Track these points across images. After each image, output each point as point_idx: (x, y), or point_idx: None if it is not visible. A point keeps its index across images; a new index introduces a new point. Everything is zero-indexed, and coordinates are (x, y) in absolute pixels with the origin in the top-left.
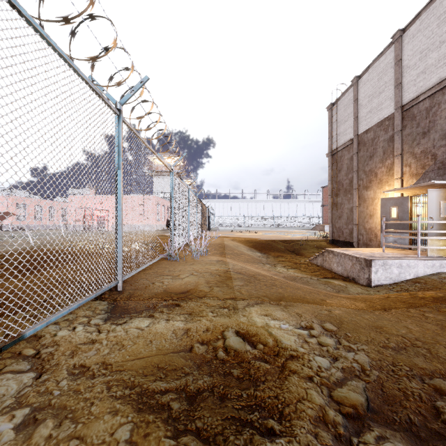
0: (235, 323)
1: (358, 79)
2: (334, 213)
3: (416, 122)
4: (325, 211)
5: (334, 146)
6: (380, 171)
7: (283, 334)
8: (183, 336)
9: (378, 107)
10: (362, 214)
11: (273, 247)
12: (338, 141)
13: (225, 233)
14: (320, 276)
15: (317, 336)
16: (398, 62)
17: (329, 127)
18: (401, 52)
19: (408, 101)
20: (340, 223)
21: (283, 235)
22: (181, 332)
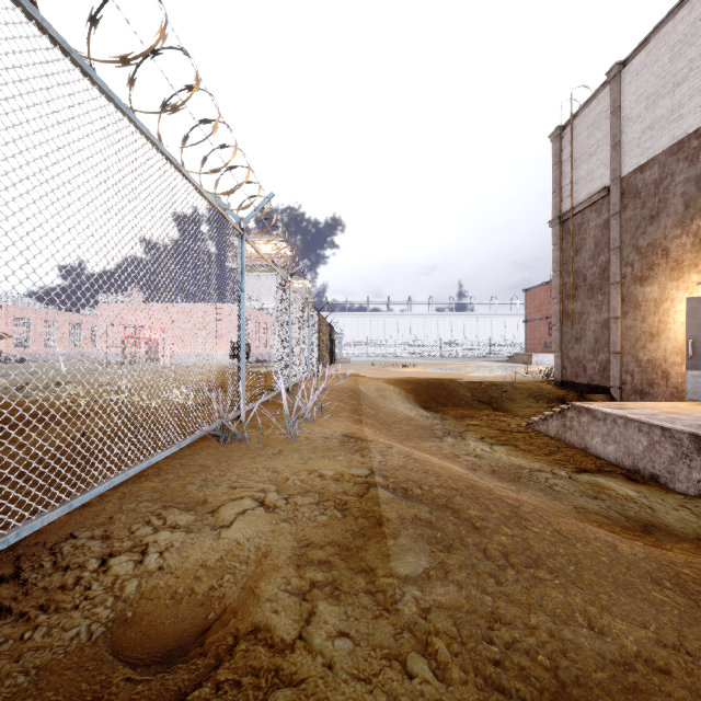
0: None
1: (621, 69)
2: (565, 332)
3: None
4: (529, 330)
5: (566, 206)
6: (678, 245)
7: None
8: None
9: (672, 115)
10: (631, 332)
11: (451, 394)
12: (574, 195)
13: (360, 367)
14: (571, 466)
15: None
16: None
17: (556, 172)
18: None
19: None
20: (579, 350)
21: (464, 371)
22: None
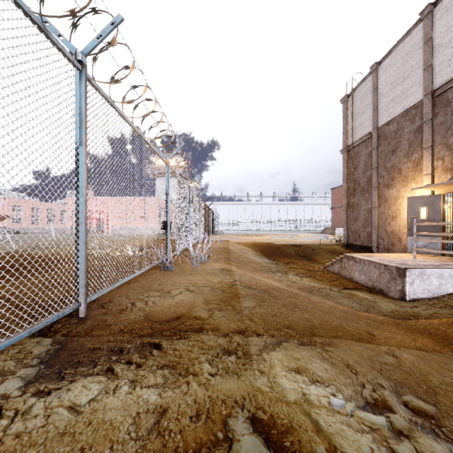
0: (248, 394)
1: (378, 66)
2: (349, 215)
3: (451, 109)
4: (334, 214)
5: (350, 142)
6: (405, 167)
7: (342, 428)
8: (150, 434)
9: (403, 95)
10: (383, 215)
11: (282, 251)
12: (354, 135)
13: (230, 236)
14: (341, 286)
15: (409, 435)
16: (428, 41)
17: (344, 121)
18: (431, 29)
19: (441, 84)
20: (356, 225)
21: (292, 238)
22: (149, 421)
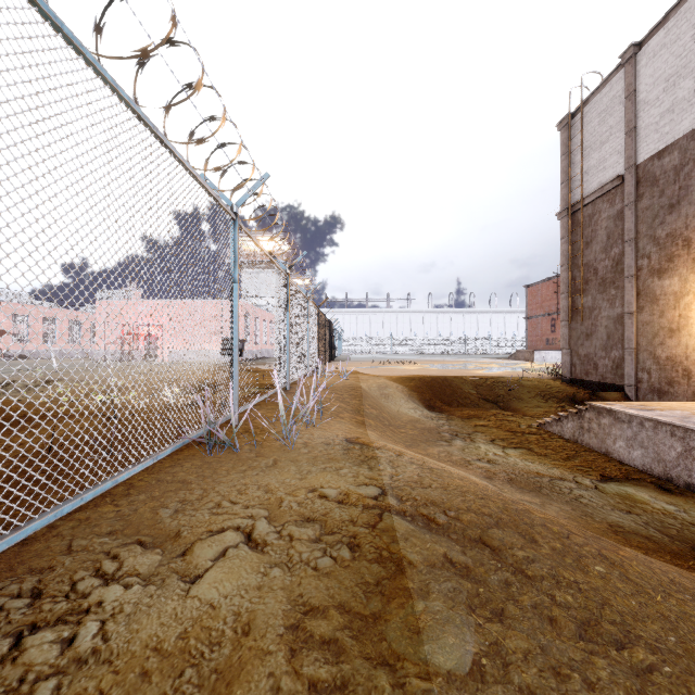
0: None
1: (637, 50)
2: (574, 328)
3: None
4: (531, 327)
5: (575, 197)
6: None
7: None
8: None
9: (694, 96)
10: (648, 327)
11: (455, 393)
12: (584, 185)
13: (361, 364)
14: (594, 473)
15: None
16: None
17: (564, 162)
18: None
19: None
20: (589, 347)
21: (467, 369)
22: None
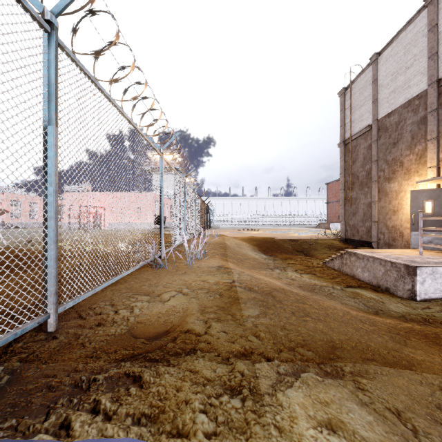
0: None
1: (378, 56)
2: (347, 209)
3: None
4: (329, 208)
5: (347, 135)
6: (408, 160)
7: None
8: None
9: (405, 85)
10: (383, 209)
11: (279, 246)
12: (352, 128)
13: (226, 231)
14: (343, 284)
15: None
16: (433, 28)
17: (342, 115)
18: (436, 16)
19: None
20: (354, 220)
21: (288, 233)
22: None
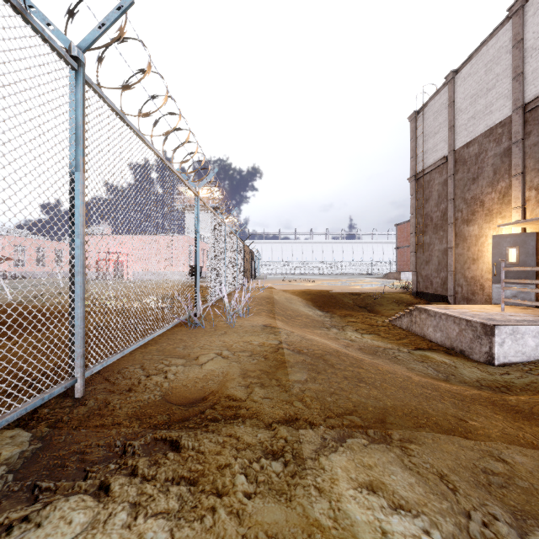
0: (301, 533)
1: (455, 75)
2: (419, 257)
3: None
4: (399, 255)
5: (420, 168)
6: (489, 198)
7: None
8: None
9: (486, 110)
10: (461, 257)
11: (338, 301)
12: (425, 160)
13: (274, 282)
14: (411, 346)
15: None
16: (518, 43)
17: (413, 143)
18: (522, 29)
19: (535, 96)
20: (428, 270)
21: (349, 285)
22: None
